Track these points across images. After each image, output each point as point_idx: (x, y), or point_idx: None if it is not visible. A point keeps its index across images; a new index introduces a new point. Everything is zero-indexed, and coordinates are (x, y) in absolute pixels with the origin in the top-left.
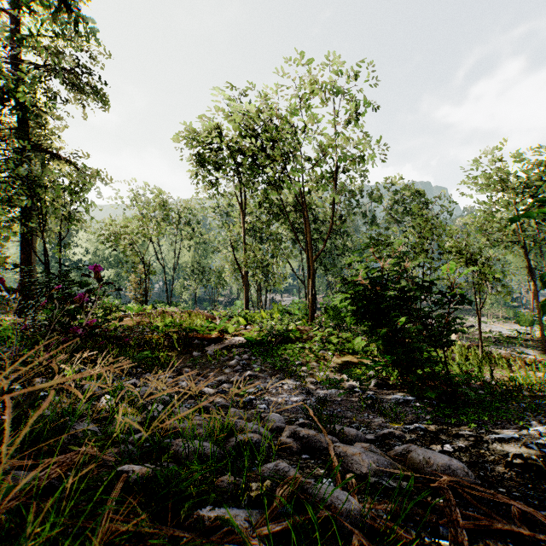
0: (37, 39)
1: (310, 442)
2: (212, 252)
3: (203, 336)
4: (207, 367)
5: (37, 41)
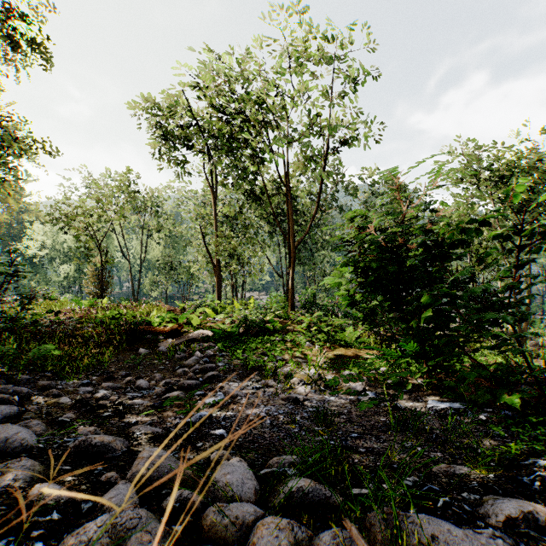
0: None
1: None
2: (183, 246)
3: (158, 329)
4: (154, 367)
5: None
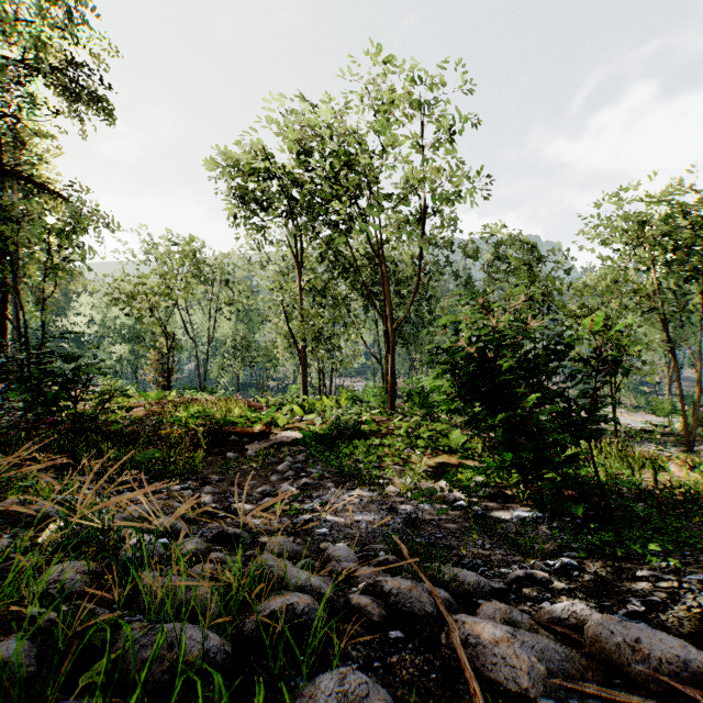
0: (7, 13)
1: (403, 602)
2: (259, 323)
3: (243, 430)
4: (246, 473)
5: (6, 16)
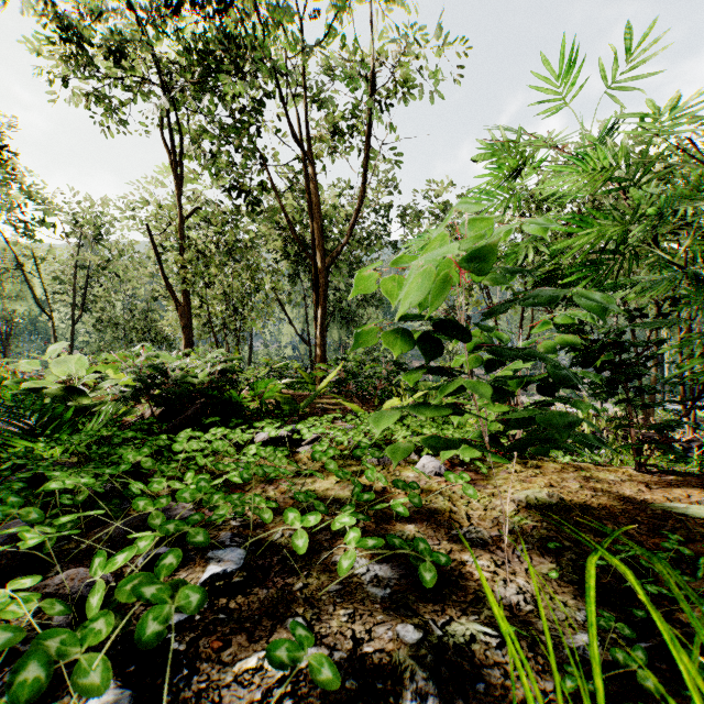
0: None
1: None
2: (154, 298)
3: None
4: None
5: None
